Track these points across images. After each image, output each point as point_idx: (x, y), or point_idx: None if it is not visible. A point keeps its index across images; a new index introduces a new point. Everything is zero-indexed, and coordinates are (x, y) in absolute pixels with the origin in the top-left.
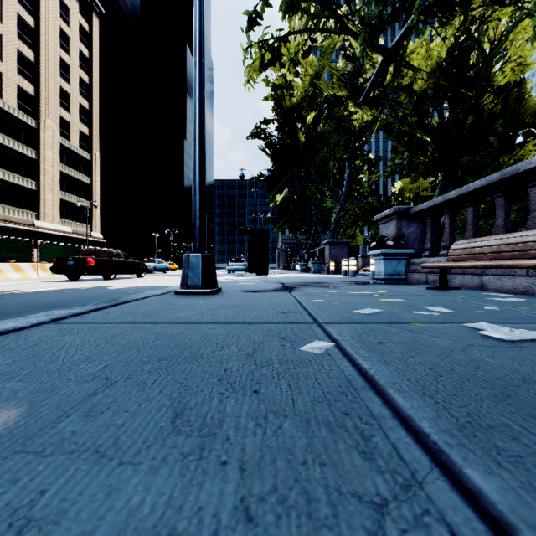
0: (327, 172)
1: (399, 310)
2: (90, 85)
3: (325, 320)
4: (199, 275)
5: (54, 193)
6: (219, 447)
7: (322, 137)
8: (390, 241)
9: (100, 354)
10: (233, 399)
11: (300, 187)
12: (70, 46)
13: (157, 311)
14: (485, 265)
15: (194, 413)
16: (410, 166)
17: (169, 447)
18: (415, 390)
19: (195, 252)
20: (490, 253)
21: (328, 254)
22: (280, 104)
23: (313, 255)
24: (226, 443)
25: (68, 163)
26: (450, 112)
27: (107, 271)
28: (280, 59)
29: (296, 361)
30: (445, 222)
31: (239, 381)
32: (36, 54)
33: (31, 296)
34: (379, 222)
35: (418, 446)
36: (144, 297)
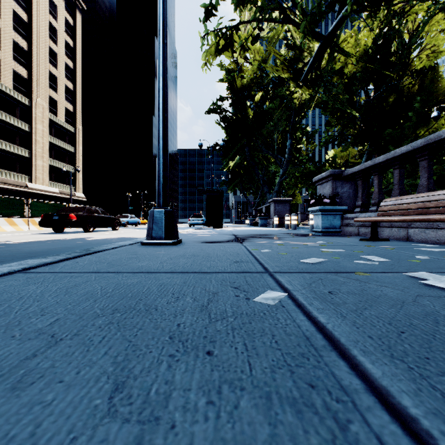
0: (271, 142)
1: (341, 259)
2: (74, 70)
3: (275, 269)
4: (162, 228)
5: (44, 159)
6: (160, 441)
7: (267, 113)
8: (327, 199)
9: (55, 306)
10: (183, 363)
11: (249, 154)
12: (58, 37)
13: (122, 261)
14: (413, 219)
15: (138, 384)
16: (342, 137)
17: (98, 441)
18: (381, 351)
19: (159, 208)
20: (414, 209)
21: (273, 210)
22: (233, 85)
23: (260, 212)
24: (170, 434)
25: (55, 135)
26: (375, 92)
27: (87, 225)
28: (233, 45)
29: (251, 314)
30: (374, 182)
31: (192, 339)
32: (29, 44)
33: (18, 246)
34: (317, 183)
35: (410, 440)
36: (113, 247)
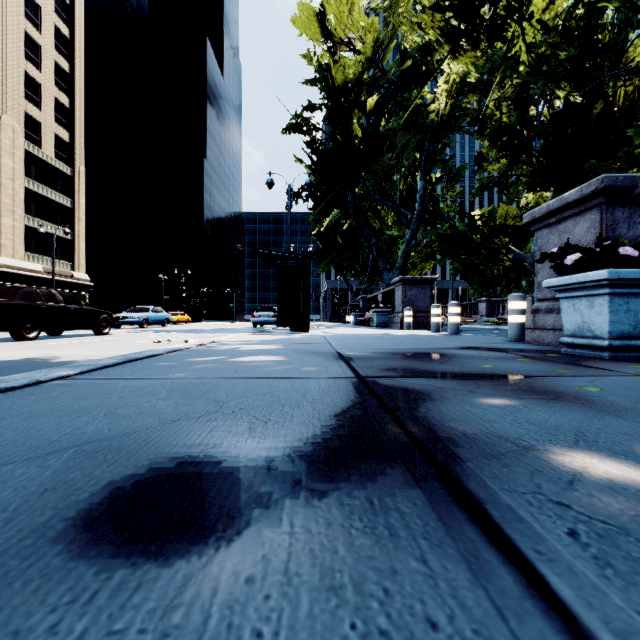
0: (390, 186)
1: None
2: (71, 76)
3: None
4: None
5: (16, 216)
6: None
7: (385, 136)
8: (631, 247)
9: None
10: None
11: (354, 205)
12: (41, 19)
13: None
14: None
15: None
16: (504, 180)
17: None
18: None
19: None
20: None
21: (402, 298)
22: (327, 80)
23: (377, 301)
24: None
25: (38, 178)
26: (567, 99)
27: (19, 325)
28: None
29: None
30: None
31: None
32: None
33: None
34: (538, 224)
35: None
36: None
